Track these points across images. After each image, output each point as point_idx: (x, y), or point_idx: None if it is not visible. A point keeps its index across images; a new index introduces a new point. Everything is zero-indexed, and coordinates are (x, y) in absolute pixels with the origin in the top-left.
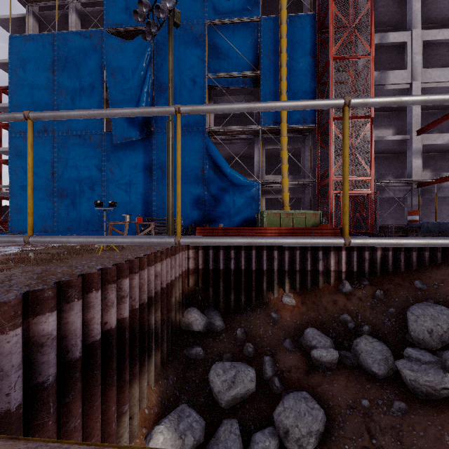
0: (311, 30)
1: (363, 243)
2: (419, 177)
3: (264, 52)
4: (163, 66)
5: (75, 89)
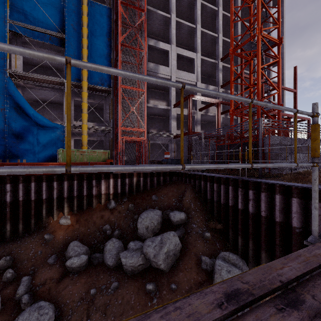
0: (107, 18)
1: None
2: (175, 132)
3: (68, 20)
4: None
5: None
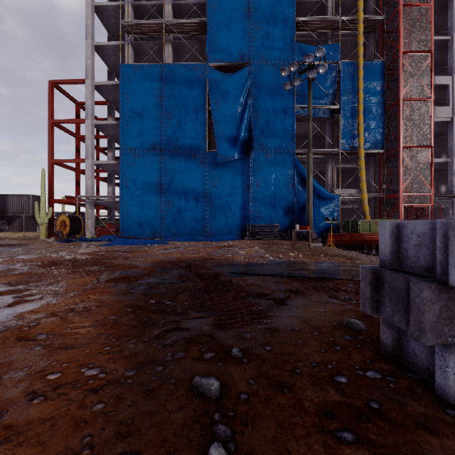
0: (380, 74)
1: None
2: None
3: (343, 90)
4: (259, 98)
5: (181, 113)
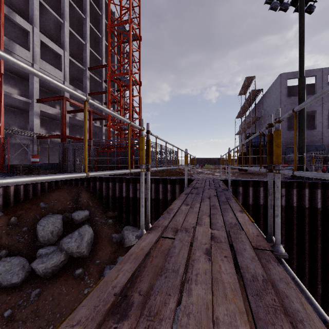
0: None
1: (93, 175)
2: (38, 132)
3: None
4: None
5: None
